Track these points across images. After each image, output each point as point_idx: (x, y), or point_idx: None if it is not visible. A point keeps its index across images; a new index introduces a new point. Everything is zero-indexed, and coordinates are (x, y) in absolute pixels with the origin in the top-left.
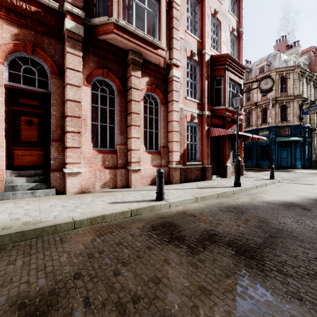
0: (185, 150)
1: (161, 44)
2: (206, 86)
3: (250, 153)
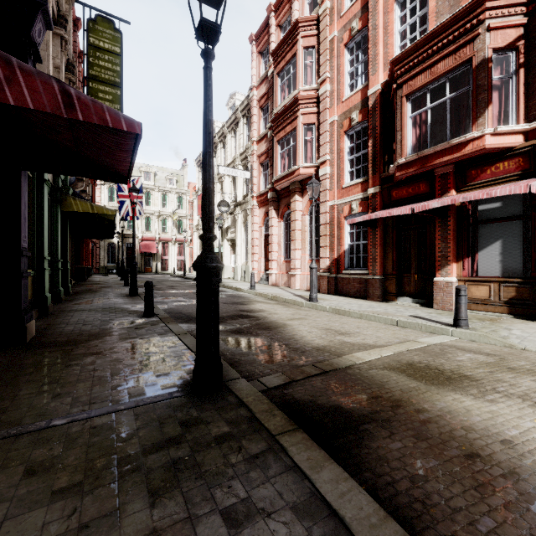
0: (343, 255)
1: (294, 168)
2: (370, 149)
3: None
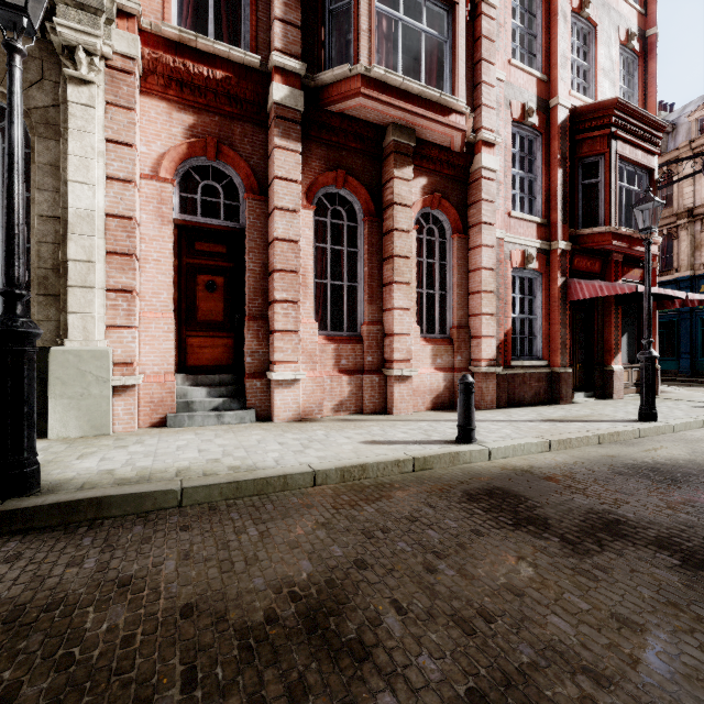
0: (509, 334)
1: (458, 103)
2: (559, 182)
3: (672, 338)
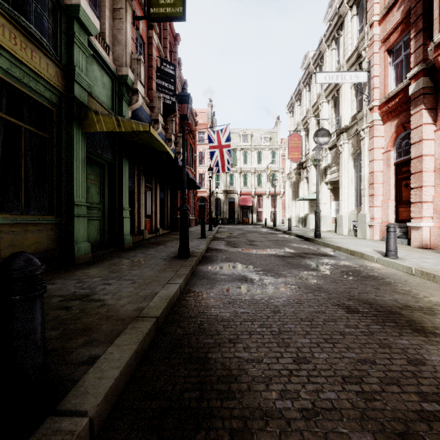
0: None
1: None
2: None
3: None
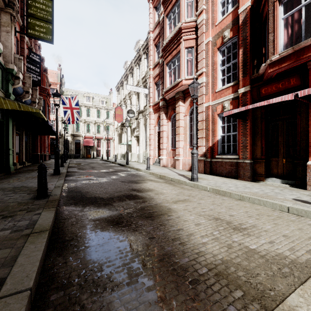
0: (216, 144)
1: (178, 81)
2: (240, 56)
3: None
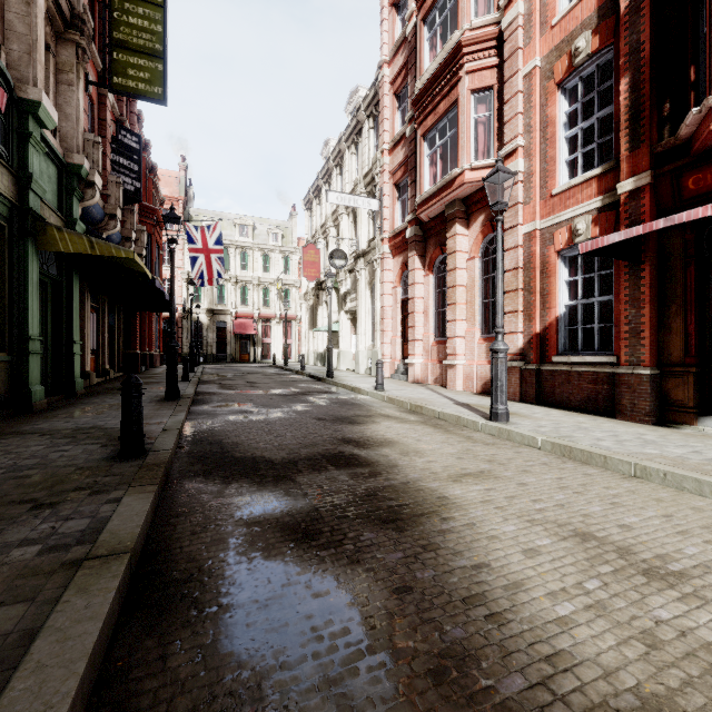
0: (553, 327)
1: (452, 174)
2: (623, 97)
3: None
